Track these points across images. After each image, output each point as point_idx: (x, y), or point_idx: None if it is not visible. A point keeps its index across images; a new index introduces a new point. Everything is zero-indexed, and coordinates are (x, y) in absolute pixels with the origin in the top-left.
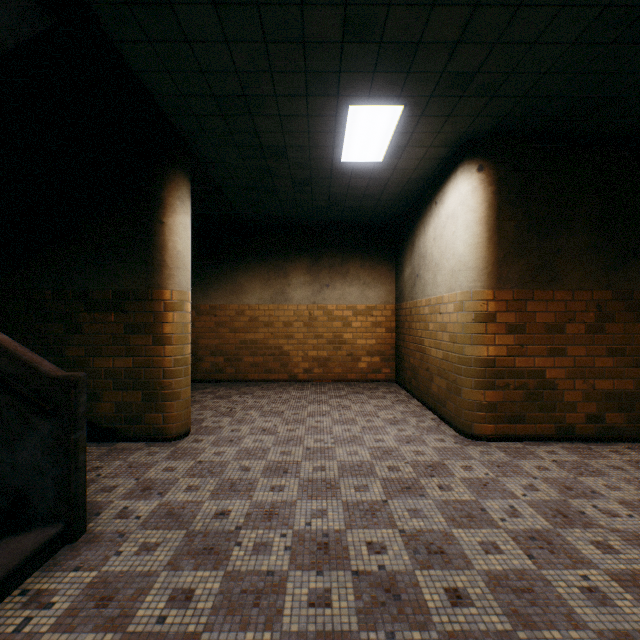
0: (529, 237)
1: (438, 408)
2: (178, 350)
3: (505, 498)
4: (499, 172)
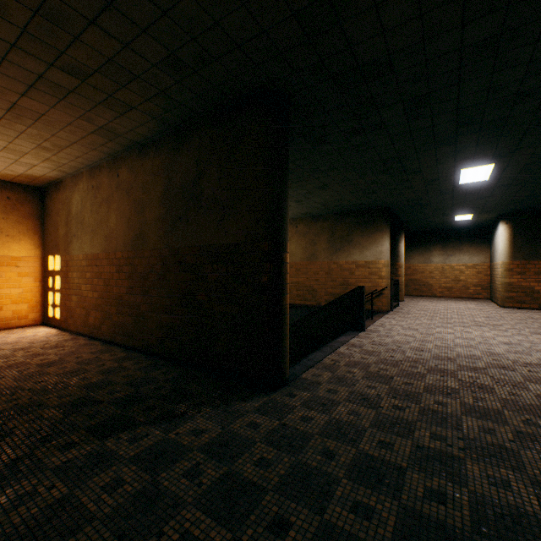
0: (526, 244)
1: (497, 302)
2: (402, 278)
3: (496, 311)
4: (513, 224)
